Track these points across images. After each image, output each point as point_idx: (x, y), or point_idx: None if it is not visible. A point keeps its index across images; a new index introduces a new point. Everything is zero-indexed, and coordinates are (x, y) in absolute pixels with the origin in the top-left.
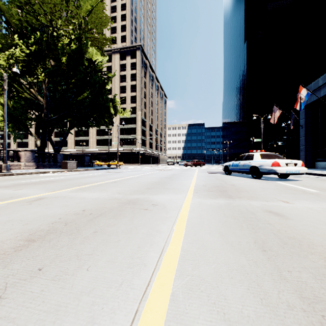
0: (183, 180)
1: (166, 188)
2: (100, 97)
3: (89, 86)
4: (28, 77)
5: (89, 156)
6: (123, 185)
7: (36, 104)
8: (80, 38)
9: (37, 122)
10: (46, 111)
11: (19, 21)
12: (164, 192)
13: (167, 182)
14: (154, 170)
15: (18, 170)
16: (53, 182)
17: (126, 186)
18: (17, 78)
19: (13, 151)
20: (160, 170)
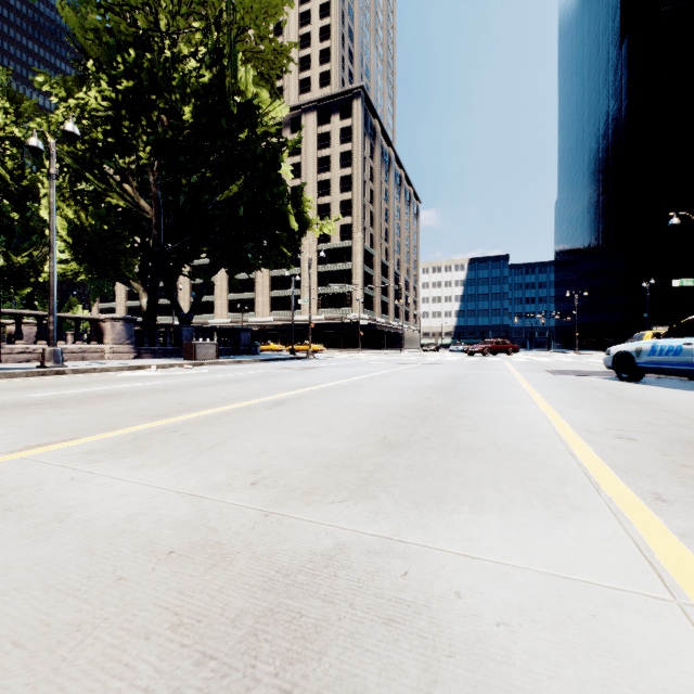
0: (499, 399)
1: (466, 449)
2: (268, 192)
3: (243, 168)
4: (117, 158)
5: (249, 331)
6: (296, 421)
7: (141, 221)
8: (219, 51)
9: (142, 259)
10: (157, 232)
11: (95, 31)
12: (476, 487)
13: (453, 410)
14: (394, 365)
15: (92, 363)
16: (108, 399)
17: (305, 425)
18: (96, 161)
19: (89, 321)
20: (411, 365)
